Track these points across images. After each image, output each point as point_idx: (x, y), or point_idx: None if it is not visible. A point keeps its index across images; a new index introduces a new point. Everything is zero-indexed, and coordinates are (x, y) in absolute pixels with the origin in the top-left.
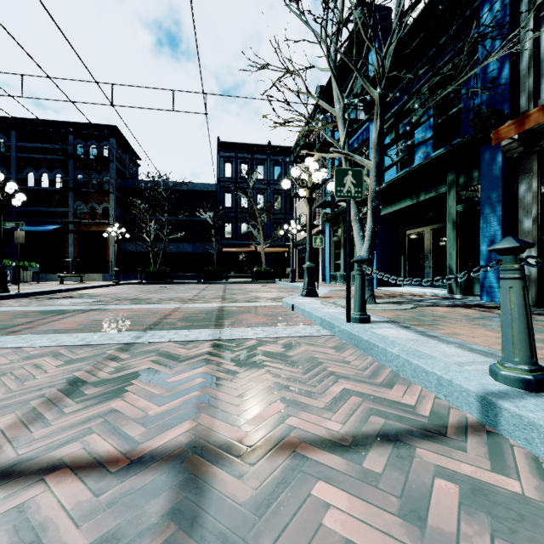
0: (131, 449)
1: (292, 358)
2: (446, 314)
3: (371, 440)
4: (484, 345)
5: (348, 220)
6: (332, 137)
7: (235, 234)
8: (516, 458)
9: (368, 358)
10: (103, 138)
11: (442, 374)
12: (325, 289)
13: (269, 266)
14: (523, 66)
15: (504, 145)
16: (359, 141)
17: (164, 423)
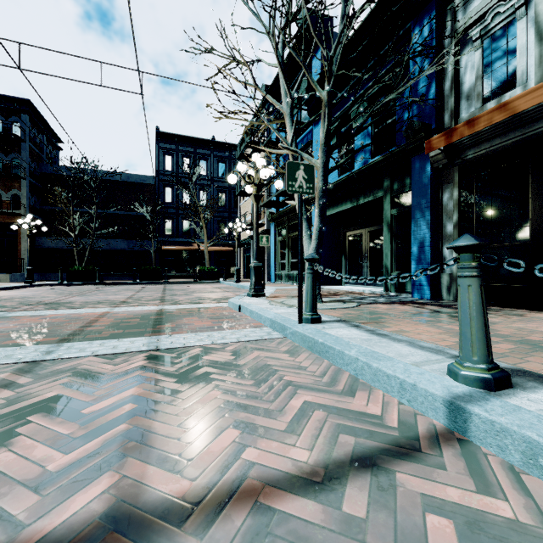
0: (8, 539)
1: (244, 367)
2: (388, 311)
3: (345, 469)
4: (430, 341)
5: (300, 217)
6: (277, 137)
7: (176, 231)
8: (494, 470)
9: (324, 361)
10: (11, 113)
11: (405, 378)
12: (271, 288)
13: (213, 265)
14: (446, 87)
15: (432, 156)
16: (304, 143)
17: (70, 482)
